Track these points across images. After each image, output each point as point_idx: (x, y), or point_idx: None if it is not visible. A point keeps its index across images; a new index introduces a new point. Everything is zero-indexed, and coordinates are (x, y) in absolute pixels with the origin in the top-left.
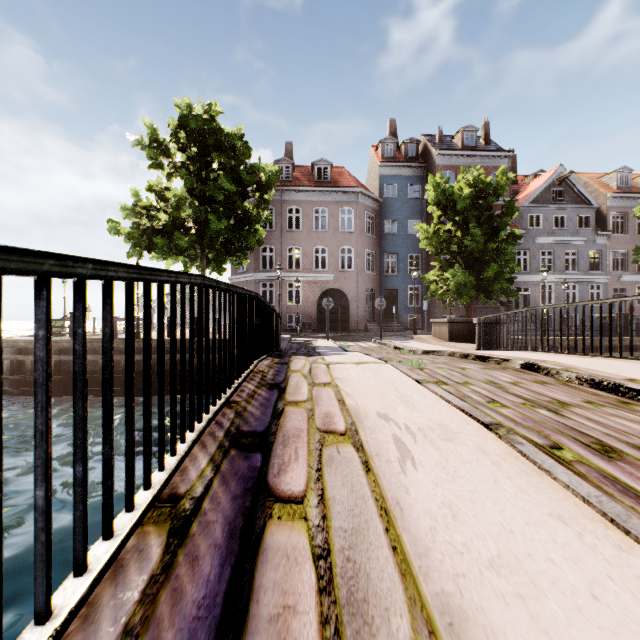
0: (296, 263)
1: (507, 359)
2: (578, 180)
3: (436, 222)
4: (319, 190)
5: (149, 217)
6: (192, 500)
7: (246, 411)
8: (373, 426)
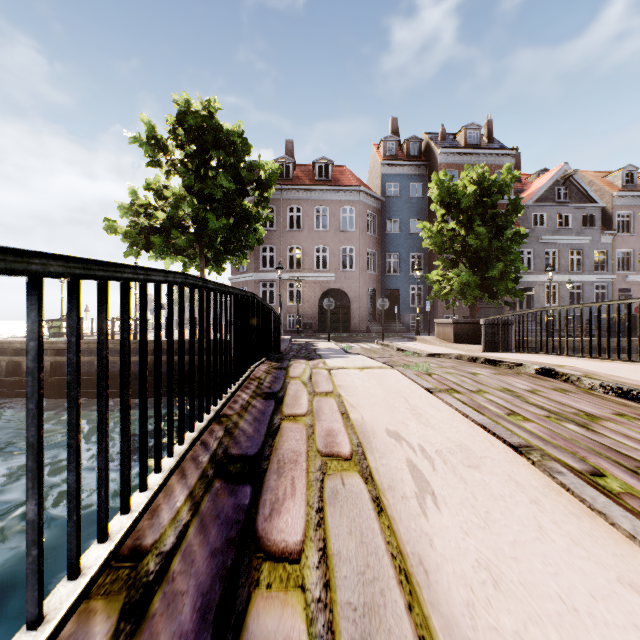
0: (297, 263)
1: (520, 363)
2: (583, 178)
3: (440, 221)
4: (320, 189)
5: (147, 216)
6: (159, 557)
7: (237, 428)
8: (383, 448)
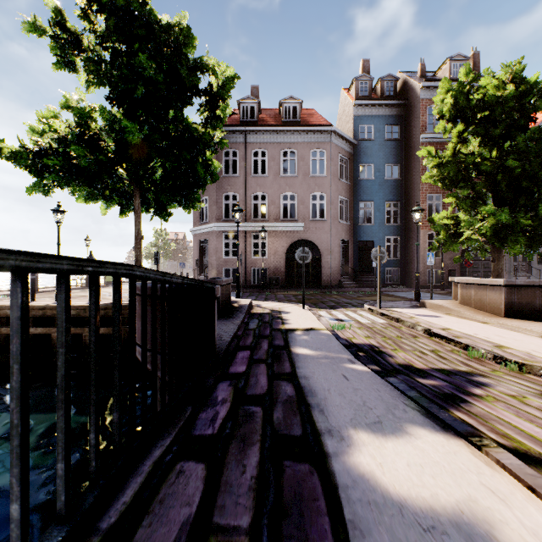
0: (263, 216)
1: None
2: None
3: (456, 140)
4: (287, 130)
5: None
6: None
7: None
8: None
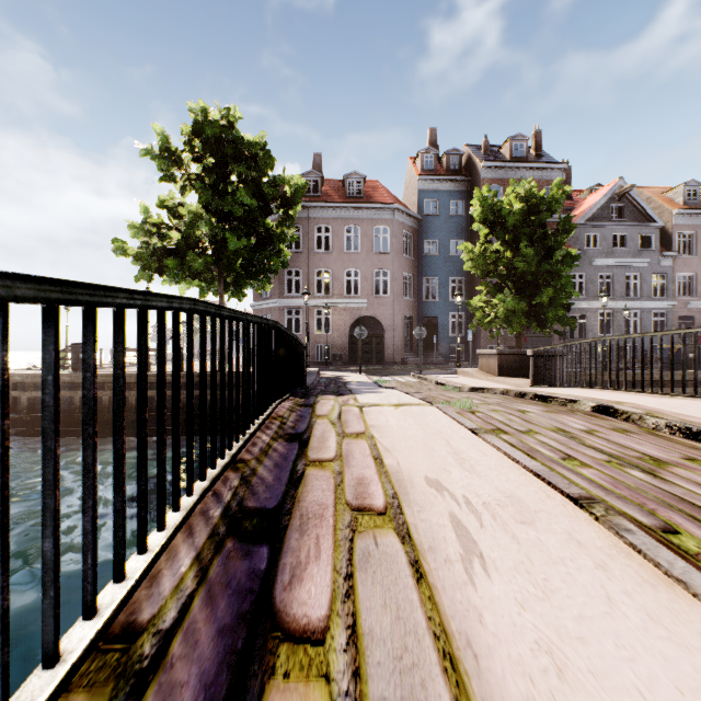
0: (325, 288)
1: (574, 400)
2: (640, 195)
3: (483, 241)
4: (351, 206)
5: (160, 236)
6: (156, 637)
7: (255, 475)
8: (422, 500)
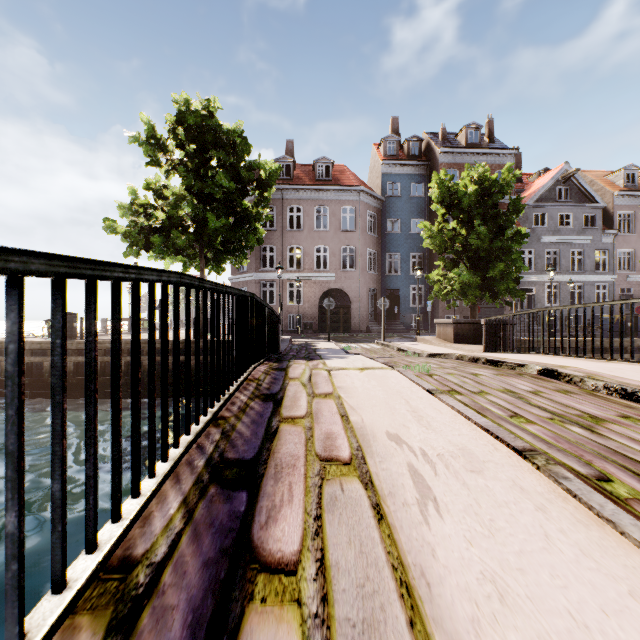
0: (297, 263)
1: (522, 364)
2: (584, 178)
3: (440, 220)
4: (320, 189)
5: (147, 216)
6: (149, 568)
7: (234, 430)
8: (383, 452)
